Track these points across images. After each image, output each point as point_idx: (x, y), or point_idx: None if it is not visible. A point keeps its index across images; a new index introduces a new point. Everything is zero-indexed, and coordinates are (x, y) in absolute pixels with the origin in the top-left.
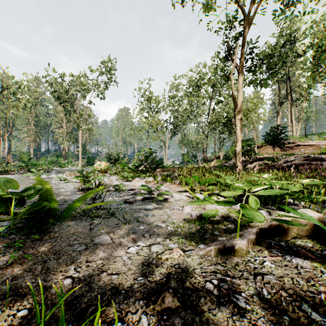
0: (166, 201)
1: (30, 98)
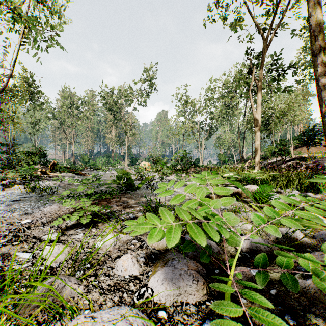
0: None
1: (89, 110)
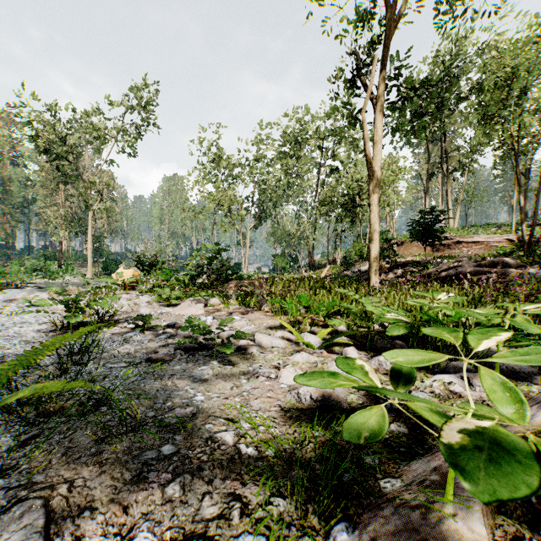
0: (242, 353)
1: None
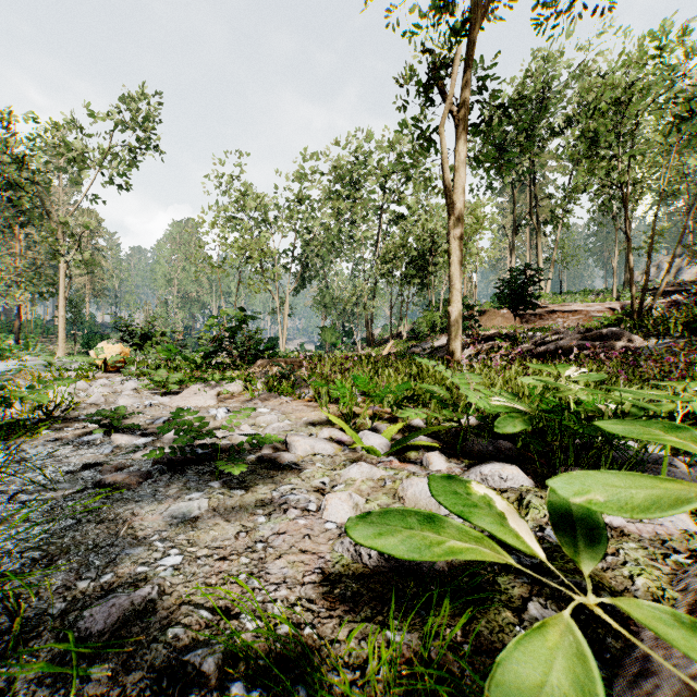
0: (265, 467)
1: None
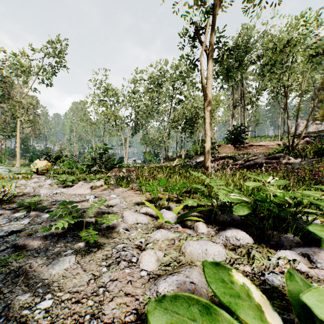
0: (110, 232)
1: None
